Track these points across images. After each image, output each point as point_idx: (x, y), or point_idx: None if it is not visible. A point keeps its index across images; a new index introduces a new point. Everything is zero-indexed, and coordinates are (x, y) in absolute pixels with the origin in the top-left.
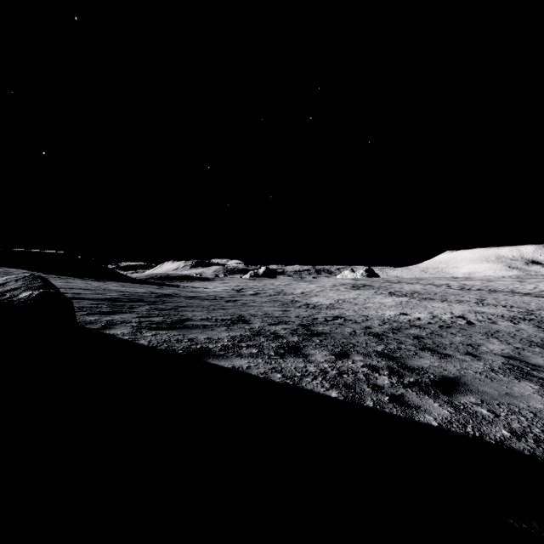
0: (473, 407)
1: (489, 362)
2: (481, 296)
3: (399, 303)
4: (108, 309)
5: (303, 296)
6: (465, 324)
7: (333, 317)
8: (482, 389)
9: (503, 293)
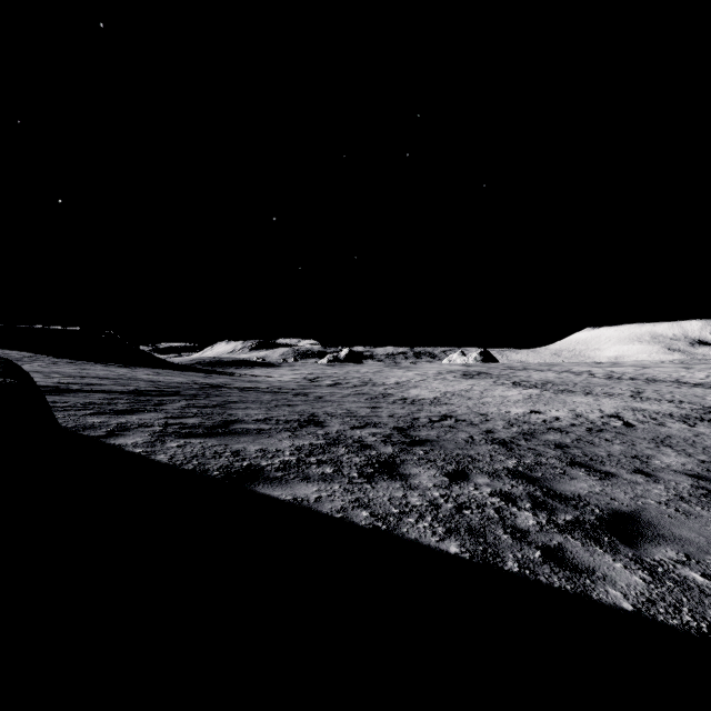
0: (677, 569)
1: (671, 485)
2: (637, 387)
3: (527, 397)
4: (125, 407)
5: (399, 387)
6: (622, 426)
7: (440, 416)
8: (679, 533)
9: (666, 384)
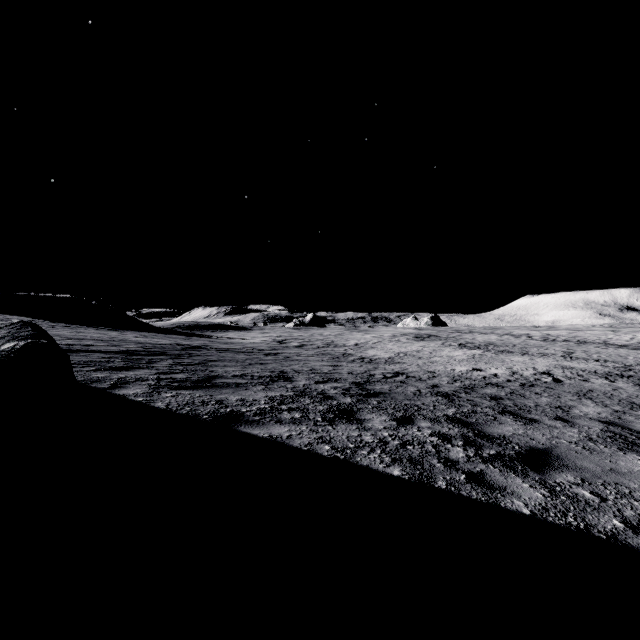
0: (572, 488)
1: (584, 429)
2: (568, 348)
3: (471, 357)
4: (121, 364)
5: (358, 348)
6: (551, 382)
7: (393, 373)
8: (580, 464)
9: (595, 345)
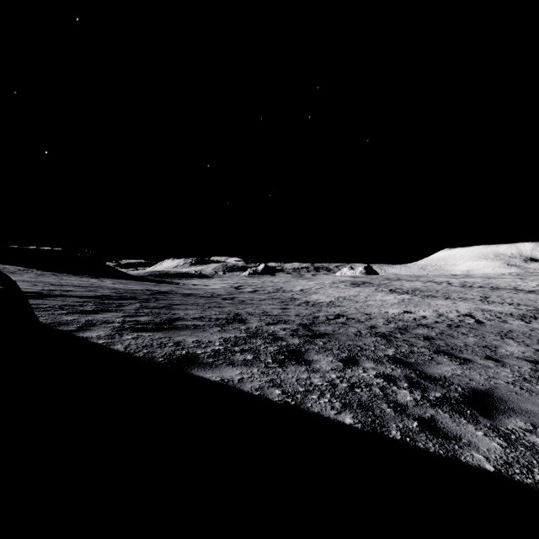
0: (526, 436)
1: (515, 368)
2: (484, 293)
3: (401, 301)
4: (93, 308)
5: (303, 293)
6: (474, 323)
7: (335, 315)
8: (525, 407)
9: (506, 291)
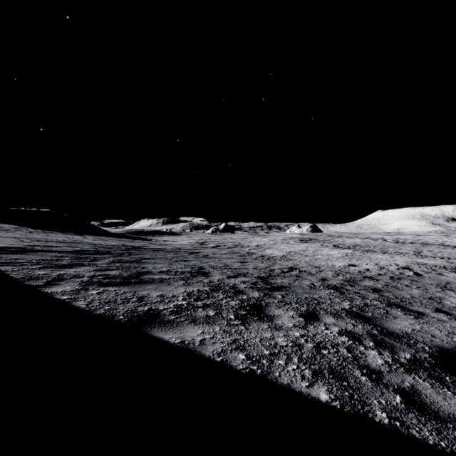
0: None
1: None
2: (416, 248)
3: (345, 255)
4: (68, 262)
5: (258, 248)
6: (413, 275)
7: (288, 268)
8: None
9: (435, 246)
